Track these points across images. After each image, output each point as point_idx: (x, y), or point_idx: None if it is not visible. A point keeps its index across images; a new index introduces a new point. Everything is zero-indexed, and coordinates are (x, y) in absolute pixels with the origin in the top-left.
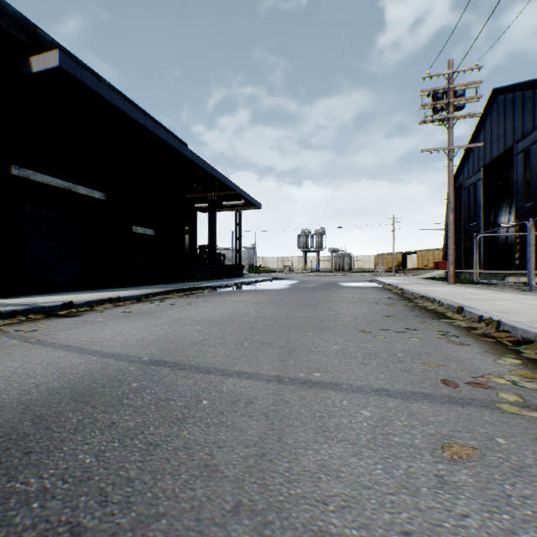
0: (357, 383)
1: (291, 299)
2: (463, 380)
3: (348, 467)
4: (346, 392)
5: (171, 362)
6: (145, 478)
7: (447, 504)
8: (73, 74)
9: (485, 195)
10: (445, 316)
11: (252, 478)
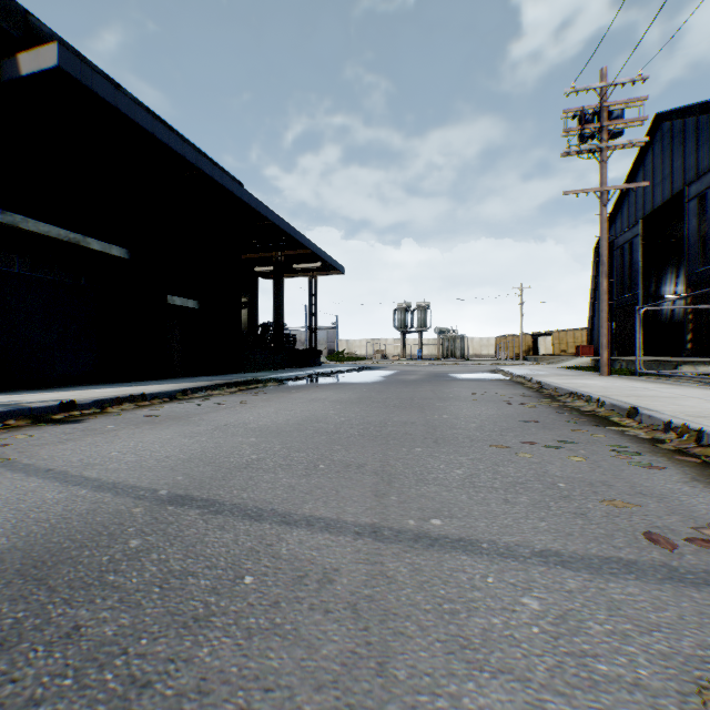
0: (504, 540)
1: (387, 397)
2: (678, 533)
3: None
4: (490, 557)
5: (203, 498)
6: None
7: None
8: (79, 78)
9: (644, 257)
10: (611, 422)
11: None
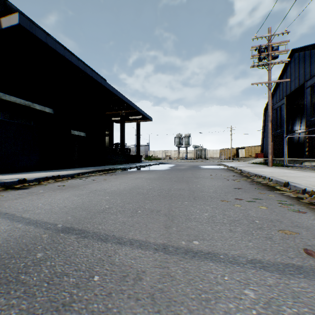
0: (231, 253)
1: (171, 177)
2: None
3: None
4: (225, 263)
5: (79, 229)
6: None
7: None
8: (29, 29)
9: (286, 114)
10: (276, 188)
11: None
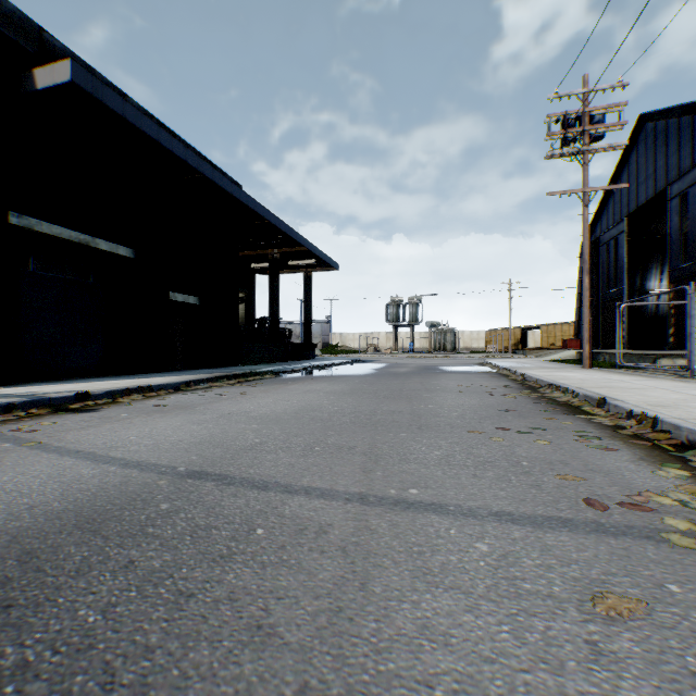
0: (468, 504)
1: (378, 389)
2: (613, 499)
3: (461, 629)
4: (455, 516)
5: (216, 473)
6: (171, 646)
7: (606, 688)
8: (90, 91)
9: (629, 253)
10: (582, 411)
11: (325, 646)
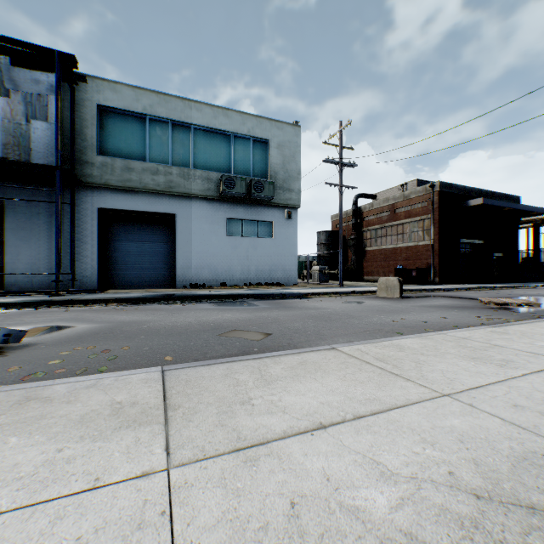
0: None
1: None
2: None
3: None
4: None
5: None
6: None
7: None
8: (484, 203)
9: None
10: None
11: None
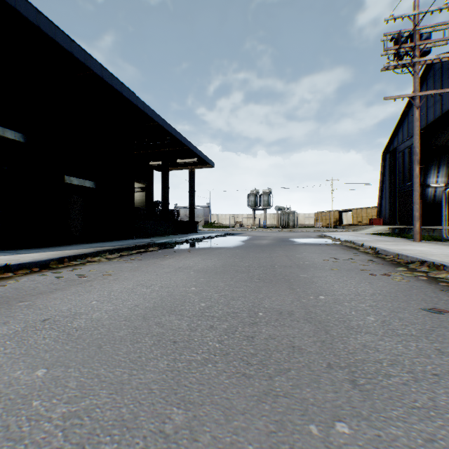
0: None
1: (249, 265)
2: None
3: None
4: None
5: None
6: None
7: None
8: None
9: None
10: None
11: None
